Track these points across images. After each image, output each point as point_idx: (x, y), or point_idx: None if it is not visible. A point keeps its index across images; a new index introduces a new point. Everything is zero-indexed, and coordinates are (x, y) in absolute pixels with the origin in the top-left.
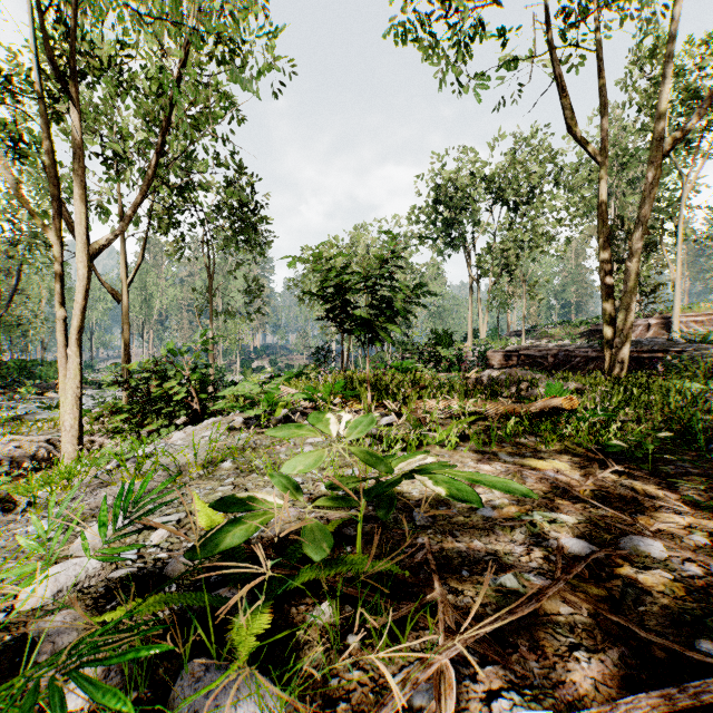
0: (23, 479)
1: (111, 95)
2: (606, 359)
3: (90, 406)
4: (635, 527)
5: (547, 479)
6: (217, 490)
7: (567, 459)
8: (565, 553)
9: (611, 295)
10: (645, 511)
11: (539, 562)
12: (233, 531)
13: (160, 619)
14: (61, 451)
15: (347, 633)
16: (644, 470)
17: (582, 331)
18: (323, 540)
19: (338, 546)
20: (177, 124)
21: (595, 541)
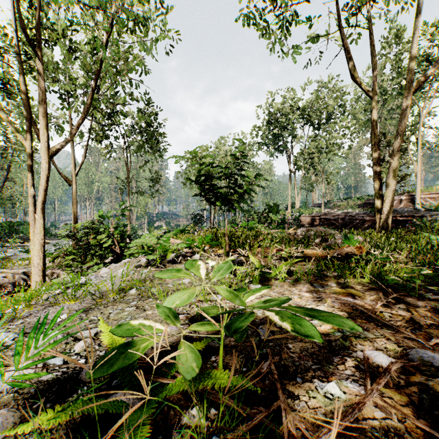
0: (6, 298)
1: (64, 54)
2: (377, 221)
3: (53, 250)
4: (416, 341)
5: (349, 304)
6: (125, 310)
7: (360, 288)
8: (370, 363)
9: (380, 181)
10: (421, 328)
11: (352, 370)
12: (125, 354)
13: (71, 419)
14: (32, 280)
15: (211, 434)
16: (412, 296)
17: (359, 203)
18: (193, 361)
19: (205, 355)
20: (106, 73)
21: (390, 353)
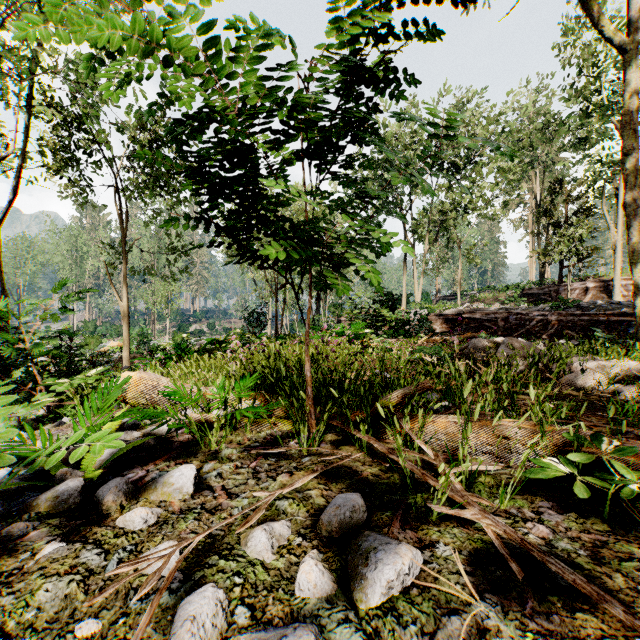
0: None
1: None
2: (639, 323)
3: None
4: None
5: None
6: None
7: None
8: None
9: None
10: None
11: None
12: None
13: None
14: None
15: None
16: None
17: (510, 295)
18: None
19: None
20: None
21: None
